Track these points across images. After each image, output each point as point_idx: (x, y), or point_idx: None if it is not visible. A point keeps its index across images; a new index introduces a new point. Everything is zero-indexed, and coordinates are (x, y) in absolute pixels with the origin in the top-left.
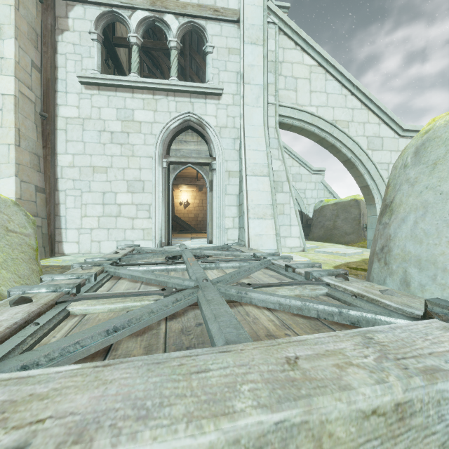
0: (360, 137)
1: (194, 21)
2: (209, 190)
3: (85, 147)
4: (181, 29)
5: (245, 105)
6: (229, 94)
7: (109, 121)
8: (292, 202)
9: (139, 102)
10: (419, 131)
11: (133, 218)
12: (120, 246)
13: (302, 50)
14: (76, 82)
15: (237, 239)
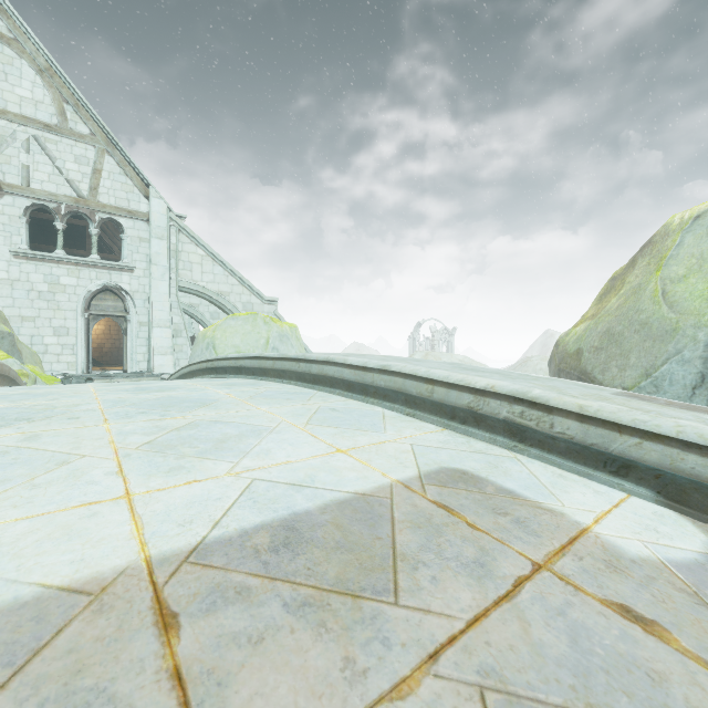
0: (238, 303)
1: (112, 217)
2: (124, 334)
3: (14, 302)
4: (101, 221)
5: (153, 279)
6: (141, 269)
7: (37, 283)
8: (189, 344)
9: (64, 270)
10: (276, 301)
11: (59, 355)
12: (55, 374)
13: (196, 245)
14: (6, 252)
15: (147, 369)
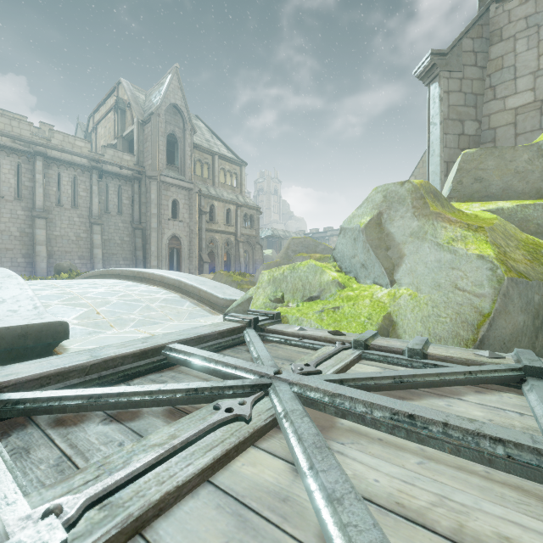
0: None
1: None
2: None
3: None
4: None
5: None
6: None
7: None
8: None
9: None
10: None
11: None
12: None
13: None
14: None
15: None
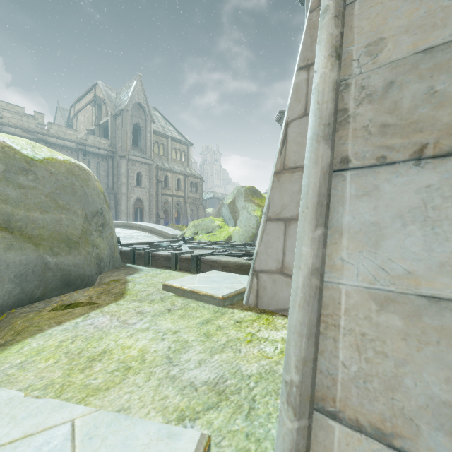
0: None
1: None
2: None
3: None
4: None
5: None
6: None
7: None
8: None
9: None
10: None
11: None
12: None
13: None
14: None
15: None
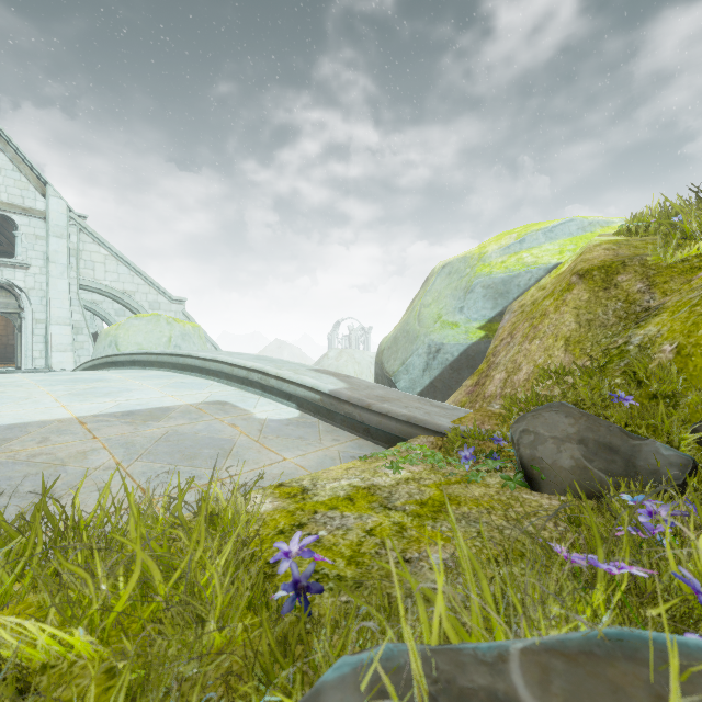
0: (144, 302)
1: (4, 214)
2: (18, 331)
3: None
4: None
5: (51, 277)
6: (37, 266)
7: None
8: (91, 341)
9: None
10: (184, 301)
11: None
12: None
13: (99, 245)
14: None
15: (44, 365)
